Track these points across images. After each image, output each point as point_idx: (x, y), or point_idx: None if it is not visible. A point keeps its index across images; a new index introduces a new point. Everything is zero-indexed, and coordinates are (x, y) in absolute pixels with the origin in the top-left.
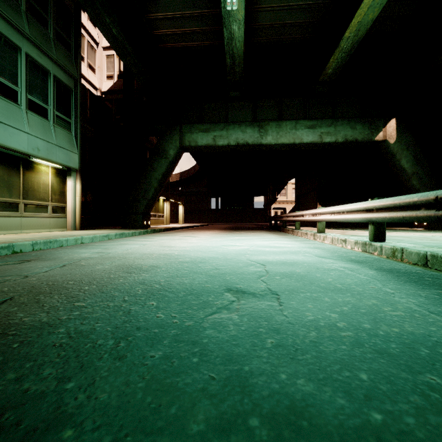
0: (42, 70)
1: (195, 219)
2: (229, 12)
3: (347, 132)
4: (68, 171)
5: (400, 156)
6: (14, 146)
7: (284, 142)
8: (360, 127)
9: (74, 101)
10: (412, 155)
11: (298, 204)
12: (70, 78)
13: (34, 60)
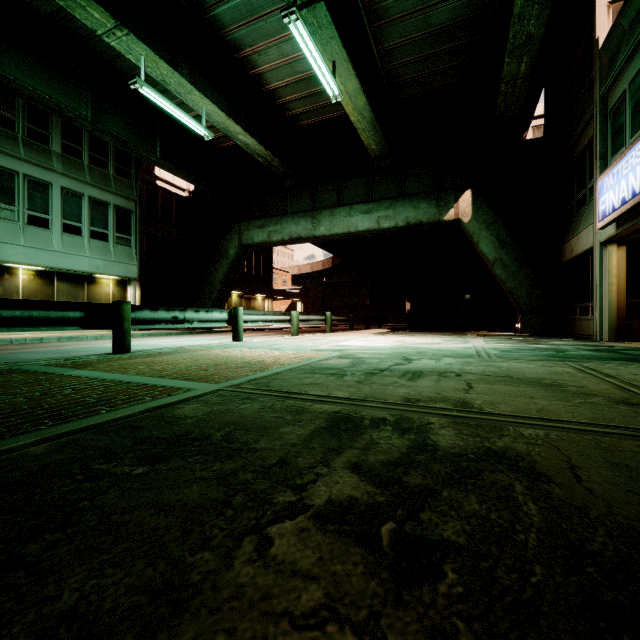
0: (103, 204)
1: None
2: (227, 129)
3: (408, 214)
4: (129, 281)
5: (477, 238)
6: (78, 269)
7: (338, 232)
8: (424, 206)
9: (135, 220)
10: (494, 236)
11: None
12: (130, 201)
13: (96, 199)
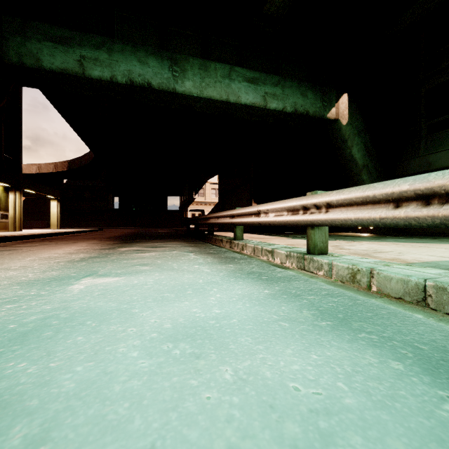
0: None
1: (88, 223)
2: None
3: (296, 100)
4: None
5: (352, 142)
6: None
7: (213, 96)
8: (311, 96)
9: None
10: (363, 143)
11: (222, 204)
12: None
13: None
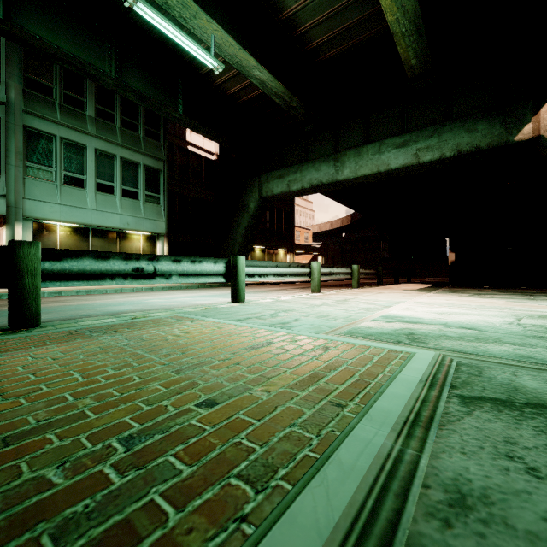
0: (134, 164)
1: None
2: (241, 64)
3: (459, 140)
4: (158, 236)
5: None
6: (110, 225)
7: (365, 173)
8: (484, 126)
9: (163, 179)
10: None
11: None
12: (159, 162)
13: (127, 159)
